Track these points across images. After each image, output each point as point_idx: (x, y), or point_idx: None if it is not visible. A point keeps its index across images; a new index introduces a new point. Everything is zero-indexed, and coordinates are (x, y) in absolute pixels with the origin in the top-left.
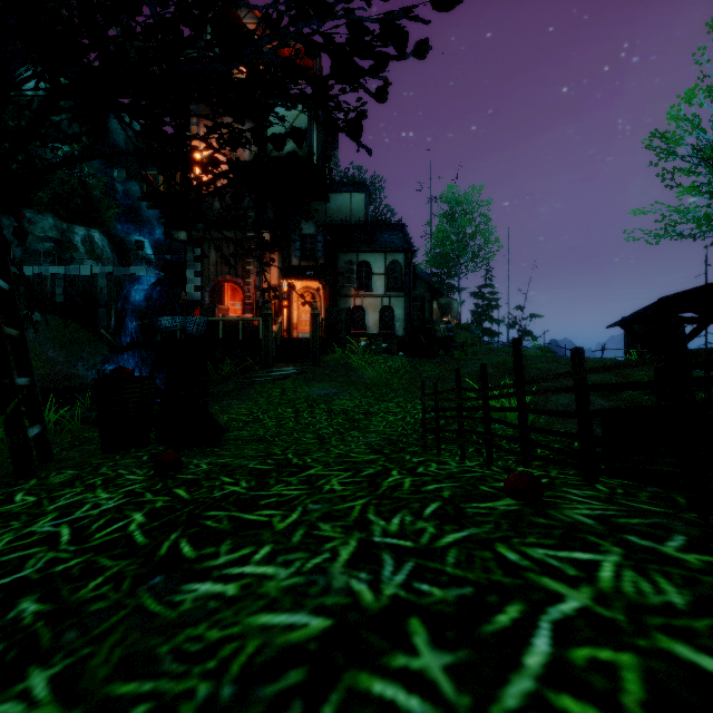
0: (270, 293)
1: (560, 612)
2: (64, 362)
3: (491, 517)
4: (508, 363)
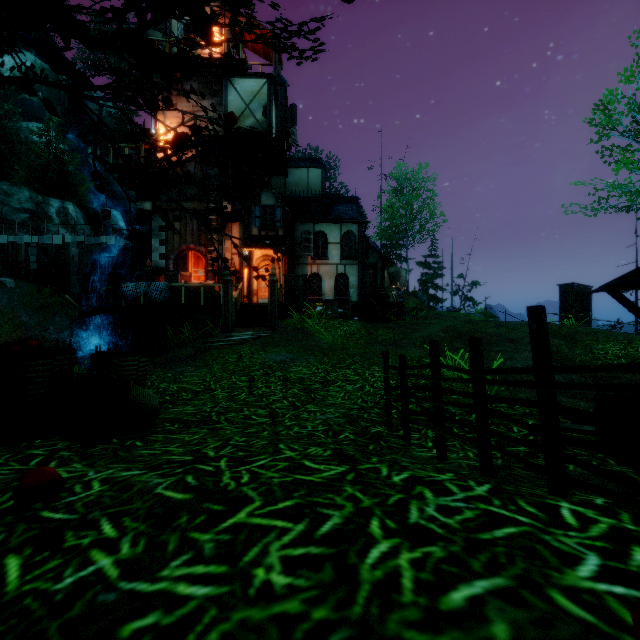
0: (231, 261)
1: None
2: (36, 326)
3: None
4: (458, 328)
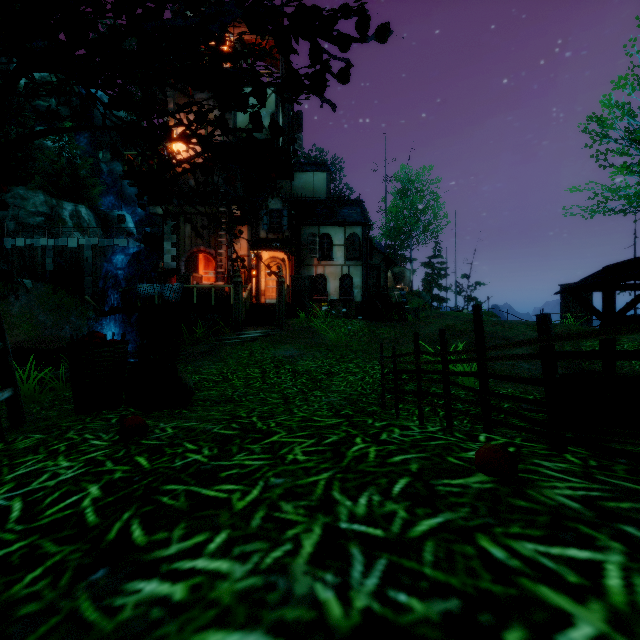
0: (240, 263)
1: None
2: (53, 325)
3: (466, 498)
4: (457, 327)
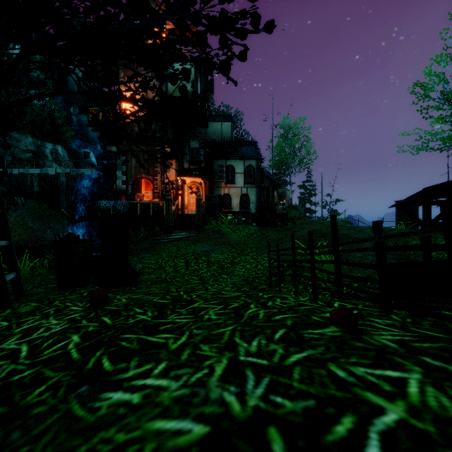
0: (170, 185)
1: (384, 423)
2: (38, 229)
3: (322, 341)
4: (322, 230)
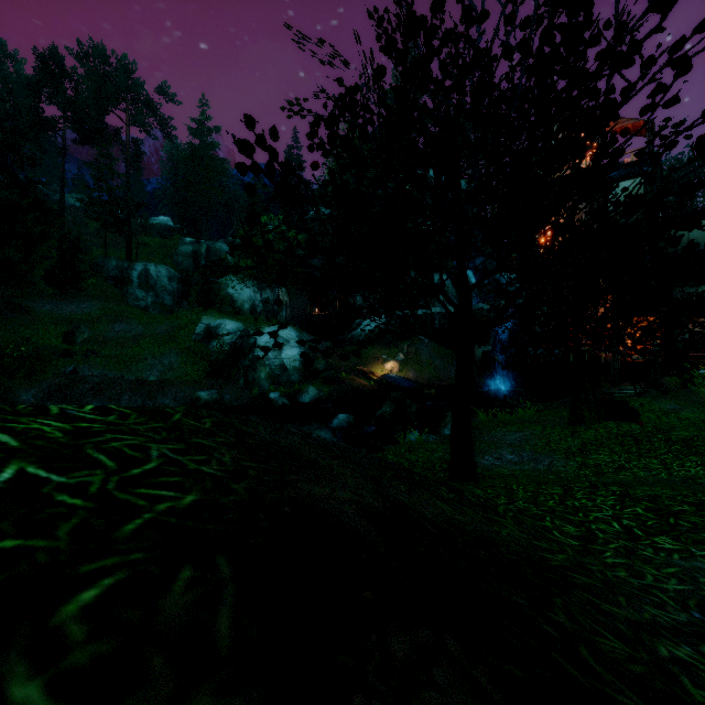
0: None
1: None
2: (444, 368)
3: None
4: None
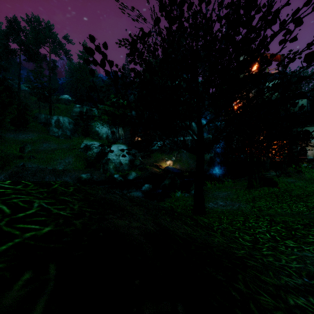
0: None
1: None
2: (193, 164)
3: None
4: None
